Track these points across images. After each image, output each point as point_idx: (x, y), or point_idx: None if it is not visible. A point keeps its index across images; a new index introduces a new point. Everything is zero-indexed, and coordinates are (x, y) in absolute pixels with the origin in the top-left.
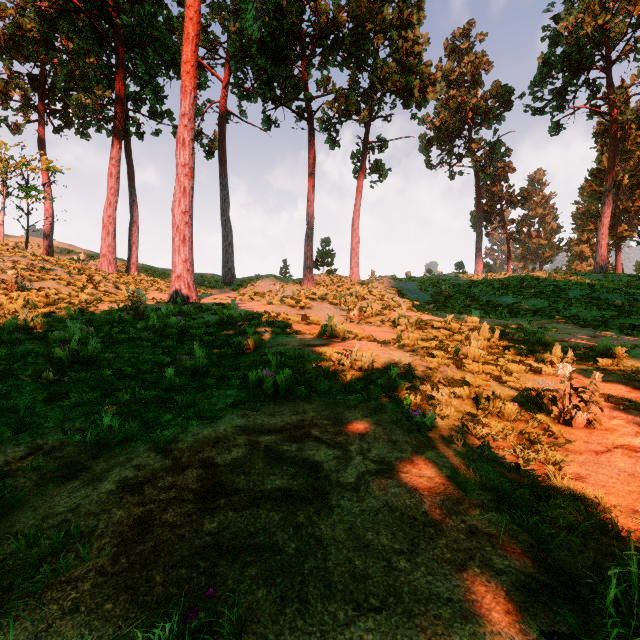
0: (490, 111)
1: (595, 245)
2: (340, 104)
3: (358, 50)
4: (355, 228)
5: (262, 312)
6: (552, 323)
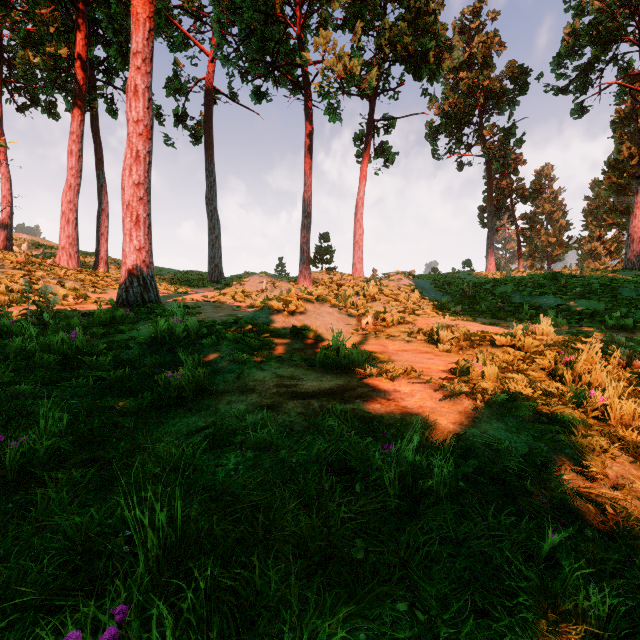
0: (504, 94)
1: (608, 242)
2: (342, 65)
3: (363, 6)
4: (358, 218)
5: (230, 320)
6: (625, 332)
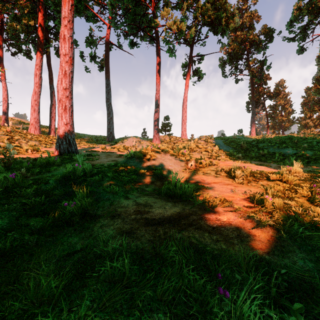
0: (260, 42)
1: (314, 120)
2: (176, 26)
3: None
4: (184, 108)
5: (111, 164)
6: None
